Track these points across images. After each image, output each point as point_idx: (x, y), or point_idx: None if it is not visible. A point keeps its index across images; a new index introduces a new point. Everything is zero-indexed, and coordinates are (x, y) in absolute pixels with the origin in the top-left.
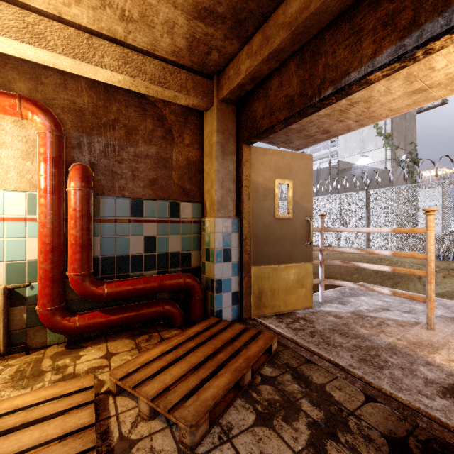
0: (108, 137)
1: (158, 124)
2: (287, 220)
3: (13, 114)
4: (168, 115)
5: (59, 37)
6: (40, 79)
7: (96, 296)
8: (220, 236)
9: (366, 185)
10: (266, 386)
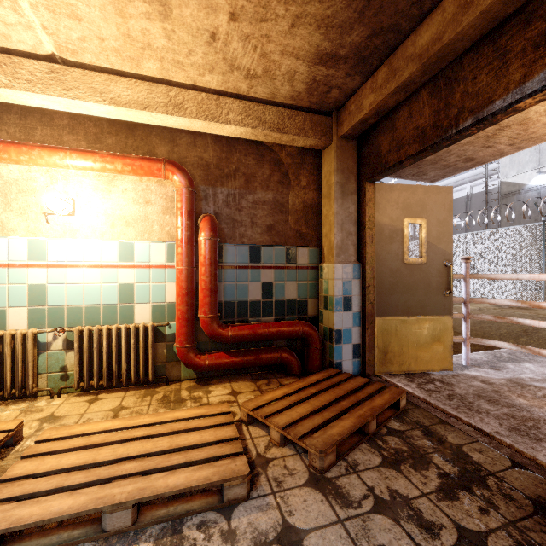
0: (229, 187)
1: (275, 169)
2: (419, 266)
3: (158, 176)
4: (284, 159)
5: (194, 104)
6: (175, 141)
7: (222, 337)
8: (340, 283)
9: (543, 215)
10: (393, 438)
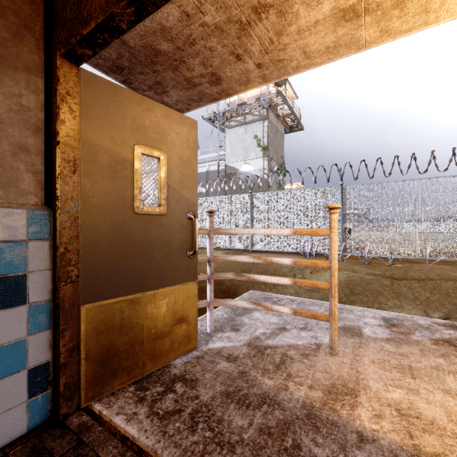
0: None
1: None
2: (157, 217)
3: None
4: None
5: None
6: None
7: None
8: None
9: (250, 188)
10: None
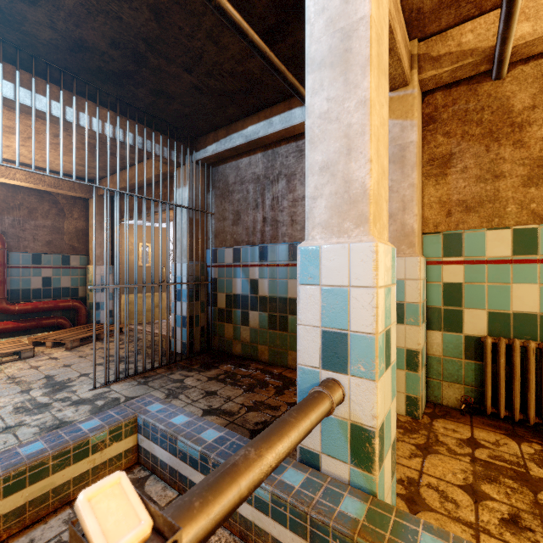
0: (15, 215)
1: (53, 206)
2: (148, 267)
3: None
4: (61, 200)
5: None
6: None
7: (11, 310)
8: (99, 277)
9: None
10: (112, 339)
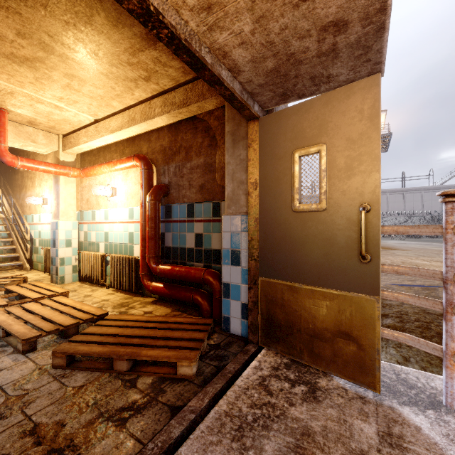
0: (176, 161)
1: (205, 135)
2: (316, 214)
3: (135, 166)
4: (212, 124)
5: (139, 114)
6: (150, 140)
7: (154, 272)
8: (228, 235)
9: None
10: (118, 384)
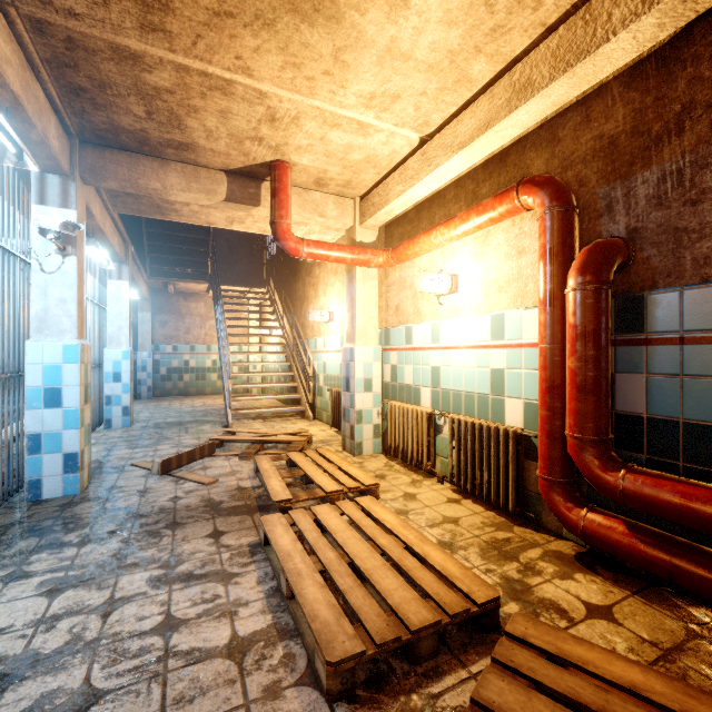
0: (664, 160)
1: None
2: None
3: (517, 211)
4: None
5: (546, 62)
6: (556, 138)
7: (602, 486)
8: None
9: None
10: None
